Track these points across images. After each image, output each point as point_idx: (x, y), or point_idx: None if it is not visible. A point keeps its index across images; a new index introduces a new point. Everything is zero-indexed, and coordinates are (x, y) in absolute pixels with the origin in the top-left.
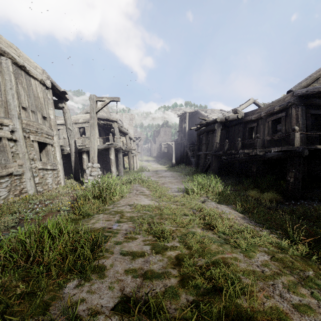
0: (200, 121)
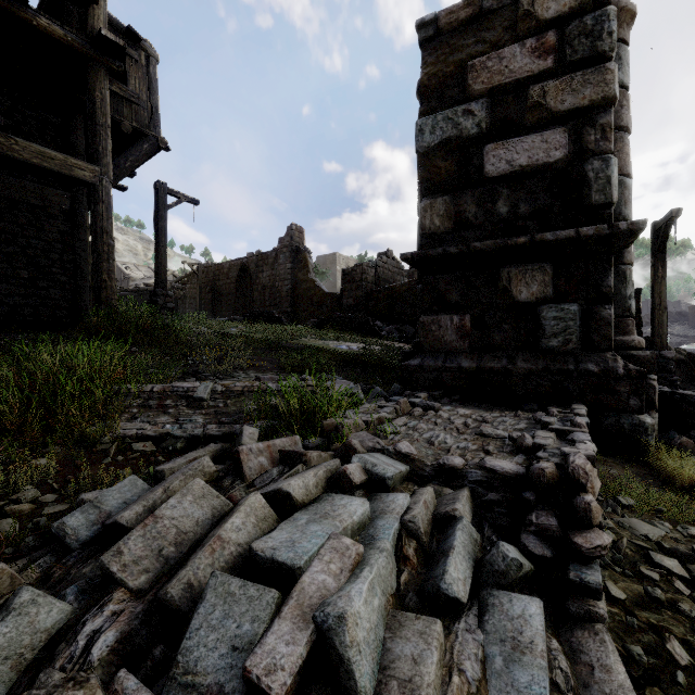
0: (119, 277)
